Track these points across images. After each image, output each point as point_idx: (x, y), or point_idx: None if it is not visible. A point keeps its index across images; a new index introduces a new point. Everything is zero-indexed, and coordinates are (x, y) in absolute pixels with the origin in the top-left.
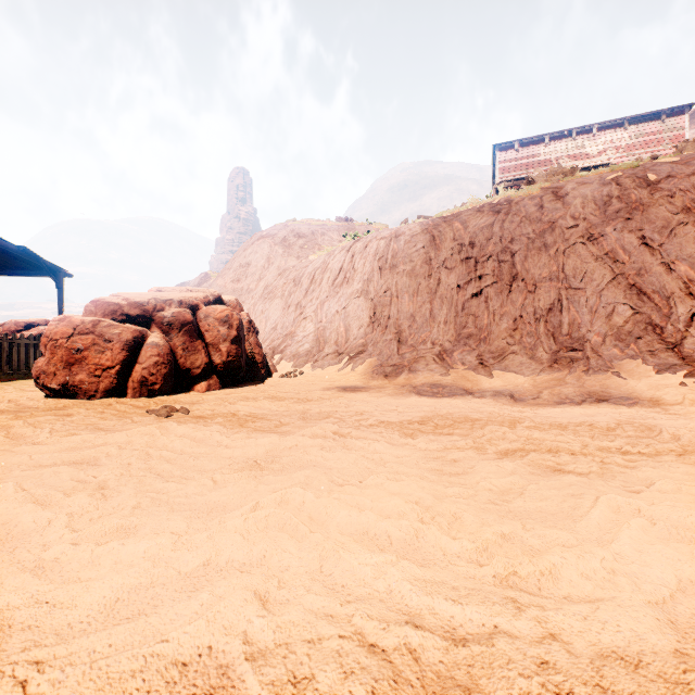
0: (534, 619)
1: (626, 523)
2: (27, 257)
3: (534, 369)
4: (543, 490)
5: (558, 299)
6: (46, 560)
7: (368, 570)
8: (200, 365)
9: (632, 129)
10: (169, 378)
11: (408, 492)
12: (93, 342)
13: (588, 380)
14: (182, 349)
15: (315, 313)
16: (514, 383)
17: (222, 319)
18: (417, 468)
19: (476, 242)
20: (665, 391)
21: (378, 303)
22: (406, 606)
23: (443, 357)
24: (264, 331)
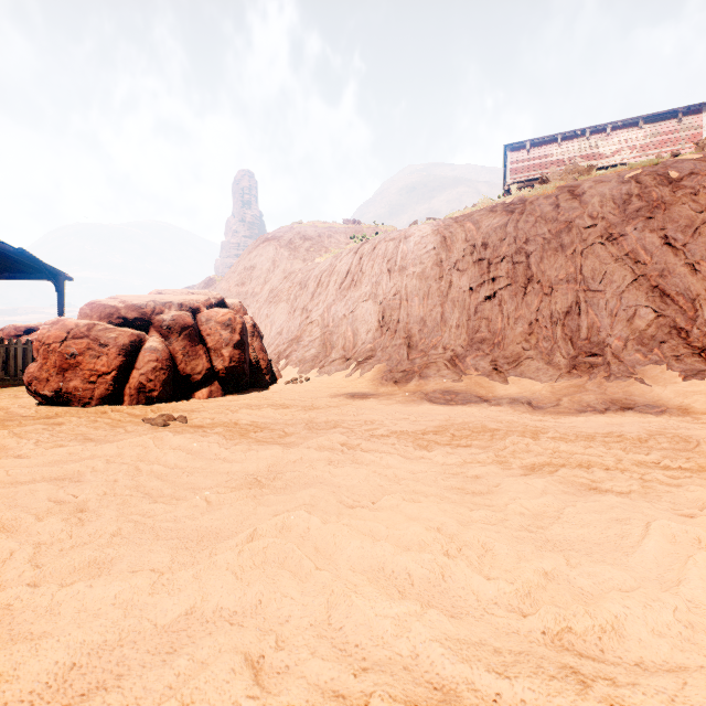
0: (606, 700)
1: (690, 559)
2: (26, 260)
3: (552, 375)
4: (582, 514)
5: (576, 301)
6: None
7: (387, 625)
8: (201, 371)
9: (648, 128)
10: (169, 384)
11: (428, 516)
12: (88, 347)
13: (609, 387)
14: (183, 354)
15: (322, 317)
16: (531, 390)
17: (224, 323)
18: (436, 486)
19: (489, 243)
20: (693, 398)
21: (387, 307)
22: (437, 677)
23: (455, 363)
24: (269, 336)
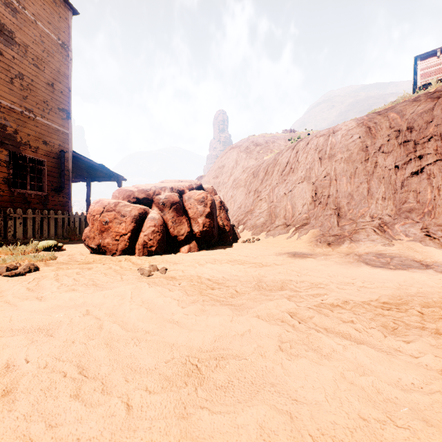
0: None
1: None
2: (104, 170)
3: None
4: None
5: None
6: None
7: None
8: (183, 233)
9: None
10: (162, 242)
11: None
12: (115, 217)
13: None
14: (172, 221)
15: (268, 195)
16: None
17: (199, 200)
18: None
19: (414, 127)
20: None
21: (318, 186)
22: None
23: (384, 229)
24: (232, 210)
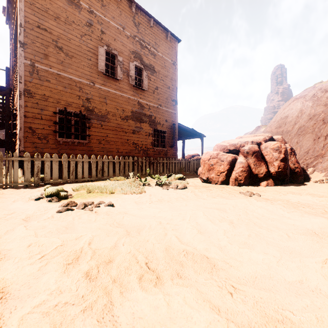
0: None
1: None
2: (193, 132)
3: None
4: None
5: None
6: (221, 245)
7: None
8: (262, 172)
9: None
10: (247, 178)
11: None
12: (217, 161)
13: None
14: (253, 164)
15: None
16: None
17: (274, 149)
18: None
19: None
20: None
21: None
22: None
23: None
24: (298, 154)
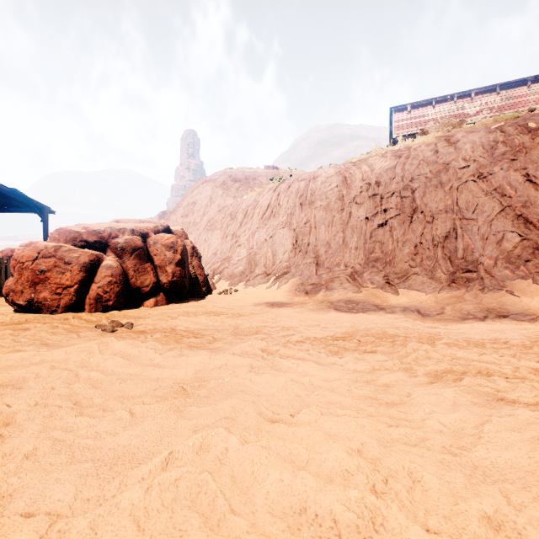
0: None
1: None
2: (18, 197)
3: (435, 288)
4: (503, 432)
5: (453, 228)
6: None
7: None
8: (149, 284)
9: (503, 93)
10: (122, 295)
11: (347, 434)
12: (55, 264)
13: (485, 298)
14: (134, 270)
15: (247, 241)
16: (418, 300)
17: (168, 245)
18: (350, 395)
19: (381, 182)
20: None
21: (299, 233)
22: None
23: (355, 277)
24: (206, 256)
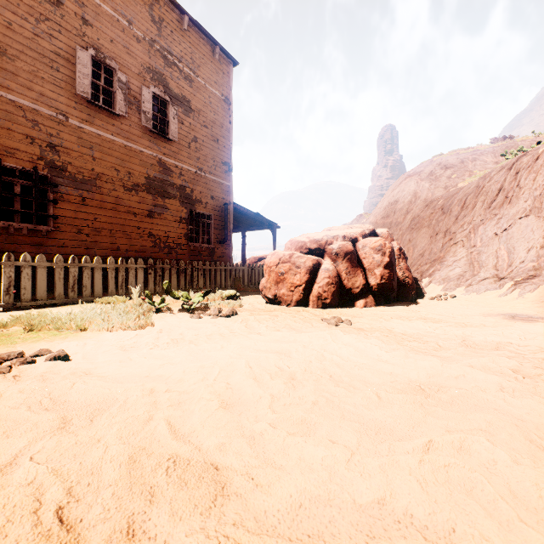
0: None
1: None
2: (259, 219)
3: None
4: None
5: None
6: (255, 433)
7: None
8: (358, 286)
9: None
10: (336, 295)
11: None
12: (289, 268)
13: None
14: (345, 273)
15: (467, 237)
16: None
17: (376, 248)
18: None
19: None
20: None
21: None
22: None
23: None
24: (411, 258)
